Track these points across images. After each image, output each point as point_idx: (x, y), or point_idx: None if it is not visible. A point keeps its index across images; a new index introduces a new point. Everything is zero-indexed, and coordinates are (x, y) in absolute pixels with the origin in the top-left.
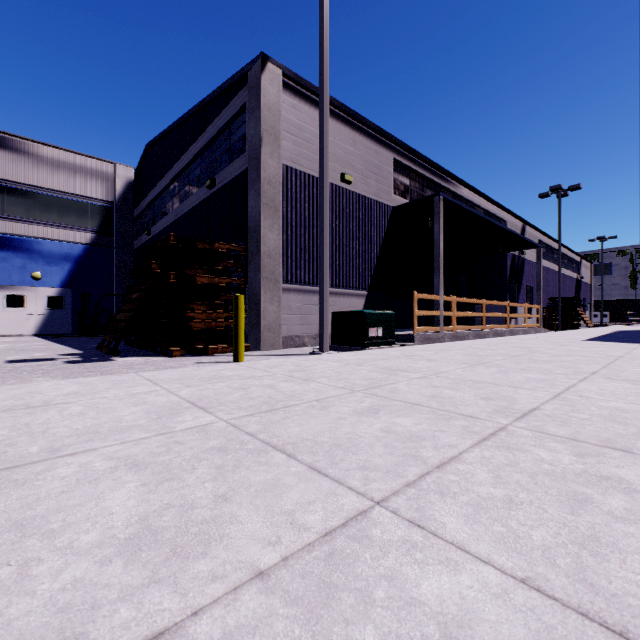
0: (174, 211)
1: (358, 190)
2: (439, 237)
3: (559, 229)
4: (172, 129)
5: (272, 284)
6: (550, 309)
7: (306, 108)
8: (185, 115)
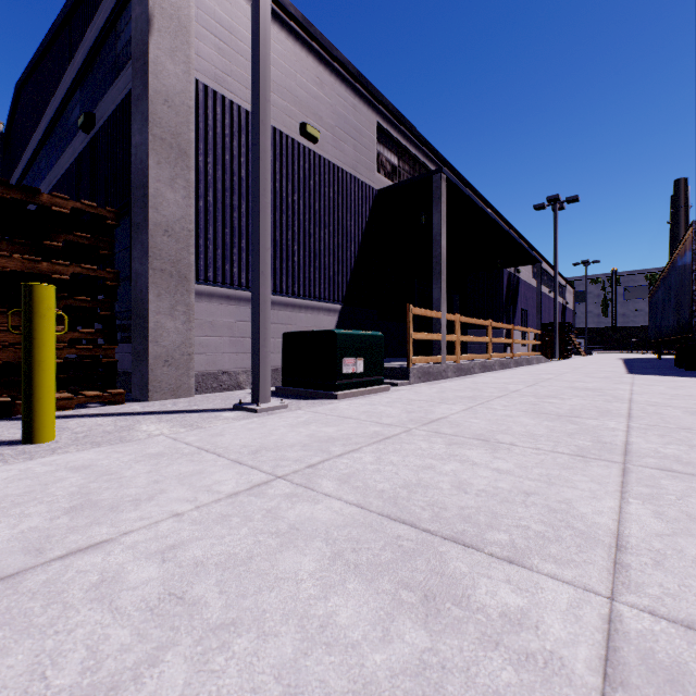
0: (47, 179)
1: (328, 155)
2: (441, 230)
3: (556, 245)
4: (44, 52)
5: (174, 282)
6: (543, 335)
7: (242, 2)
8: (56, 22)
